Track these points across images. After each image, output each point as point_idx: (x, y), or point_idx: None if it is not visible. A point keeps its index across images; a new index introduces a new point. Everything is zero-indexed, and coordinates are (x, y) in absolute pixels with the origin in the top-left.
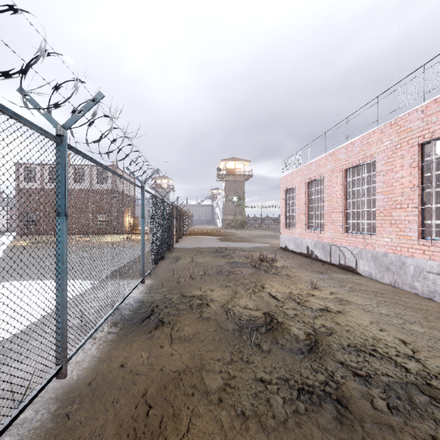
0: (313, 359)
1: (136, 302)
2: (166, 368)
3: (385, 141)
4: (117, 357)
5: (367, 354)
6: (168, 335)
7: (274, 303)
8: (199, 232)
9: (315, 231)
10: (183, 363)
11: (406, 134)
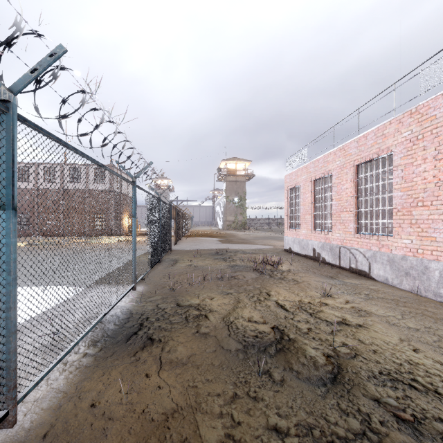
0: (340, 394)
1: (123, 314)
2: (149, 410)
3: (403, 132)
4: (88, 392)
5: (406, 386)
6: (156, 359)
7: (283, 314)
8: (199, 233)
9: (322, 232)
10: (172, 401)
11: (430, 123)
